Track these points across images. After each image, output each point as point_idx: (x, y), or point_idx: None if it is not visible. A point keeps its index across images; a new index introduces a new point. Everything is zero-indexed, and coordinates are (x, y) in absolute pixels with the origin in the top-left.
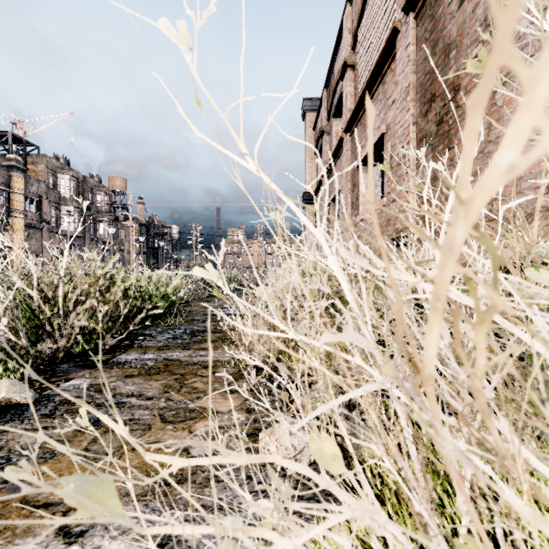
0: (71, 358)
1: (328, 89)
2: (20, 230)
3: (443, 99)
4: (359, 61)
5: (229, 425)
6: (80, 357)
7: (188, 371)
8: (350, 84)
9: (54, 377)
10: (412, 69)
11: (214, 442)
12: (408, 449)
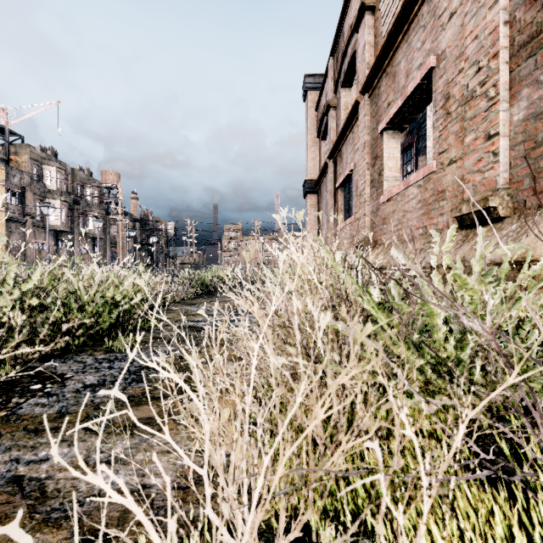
0: None
1: (335, 56)
2: None
3: None
4: None
5: None
6: None
7: None
8: (369, 31)
9: None
10: None
11: None
12: None
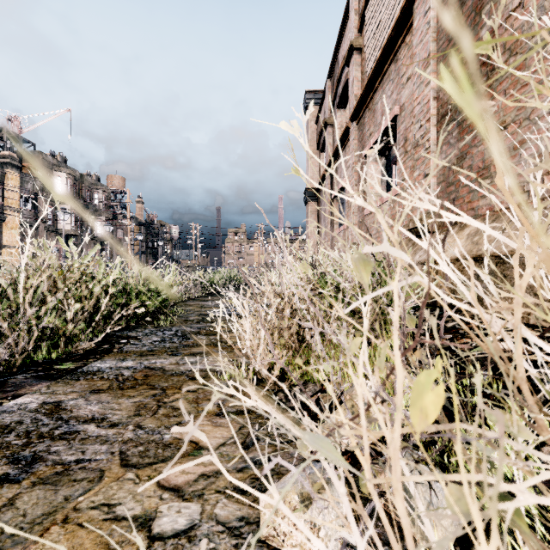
0: (32, 367)
1: (331, 79)
2: (14, 228)
3: None
4: (367, 42)
5: (216, 471)
6: (44, 365)
7: (171, 384)
8: (357, 69)
9: (0, 392)
10: (432, 37)
11: (191, 504)
12: (501, 529)
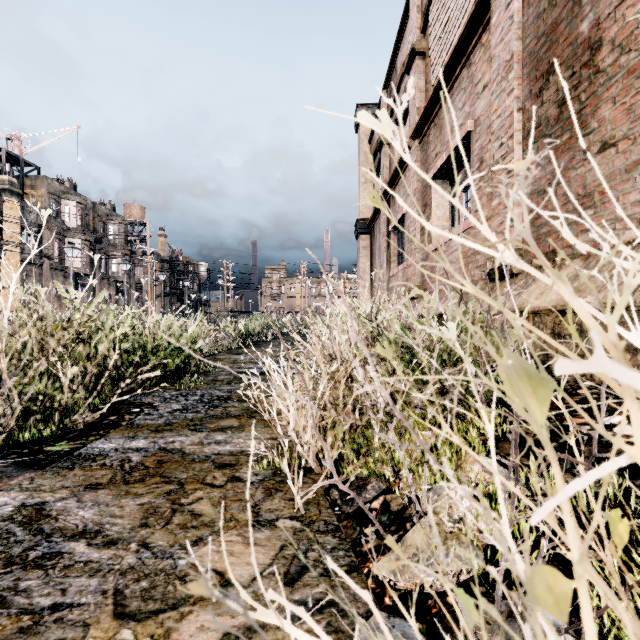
0: (16, 449)
1: (388, 90)
2: (15, 266)
3: (569, 67)
4: (432, 45)
5: (249, 625)
6: (31, 445)
7: (191, 476)
8: (419, 77)
9: None
10: (516, 35)
11: None
12: None
